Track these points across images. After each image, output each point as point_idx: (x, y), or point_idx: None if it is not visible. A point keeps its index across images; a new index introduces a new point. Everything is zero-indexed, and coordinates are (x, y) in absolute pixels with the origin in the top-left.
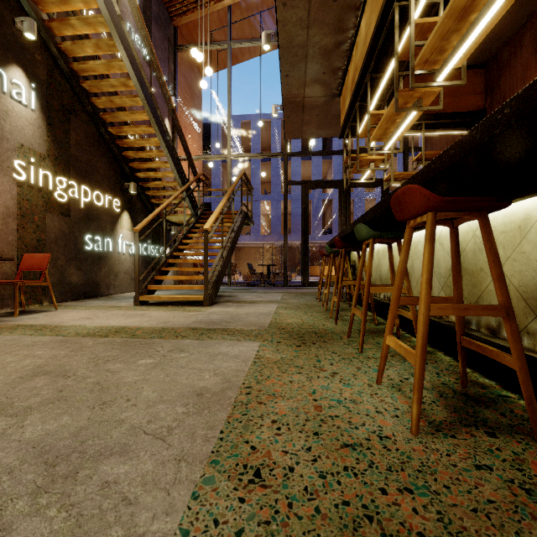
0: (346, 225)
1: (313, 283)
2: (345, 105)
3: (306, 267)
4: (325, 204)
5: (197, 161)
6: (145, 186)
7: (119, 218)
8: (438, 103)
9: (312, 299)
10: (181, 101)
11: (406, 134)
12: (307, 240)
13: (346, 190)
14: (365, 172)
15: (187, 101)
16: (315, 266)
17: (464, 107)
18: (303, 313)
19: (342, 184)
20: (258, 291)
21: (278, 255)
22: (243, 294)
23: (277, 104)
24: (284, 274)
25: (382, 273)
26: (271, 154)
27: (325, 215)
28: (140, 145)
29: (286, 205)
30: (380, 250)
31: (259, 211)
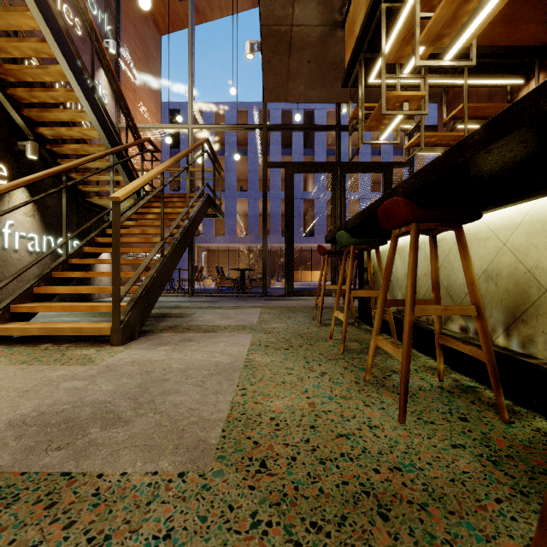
0: (340, 219)
1: (299, 292)
2: (354, 29)
3: (291, 271)
4: (307, 204)
5: (153, 138)
6: (58, 152)
7: (5, 195)
8: (487, 33)
9: (306, 320)
10: (128, 55)
11: (438, 80)
12: (292, 237)
13: (340, 175)
14: (390, 123)
15: (138, 58)
16: (296, 271)
17: (523, 41)
18: (302, 364)
19: (336, 167)
20: (227, 305)
21: (256, 259)
22: (203, 310)
23: (253, 41)
24: (263, 281)
25: (454, 283)
26: (246, 126)
27: (306, 216)
28: (36, 78)
29: (265, 193)
30: (448, 238)
31: (235, 210)
